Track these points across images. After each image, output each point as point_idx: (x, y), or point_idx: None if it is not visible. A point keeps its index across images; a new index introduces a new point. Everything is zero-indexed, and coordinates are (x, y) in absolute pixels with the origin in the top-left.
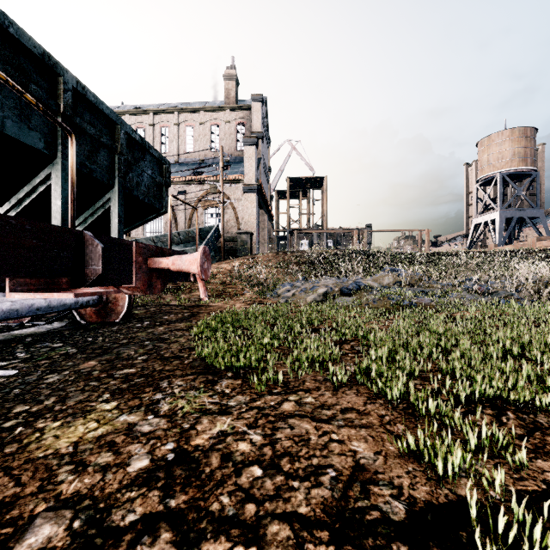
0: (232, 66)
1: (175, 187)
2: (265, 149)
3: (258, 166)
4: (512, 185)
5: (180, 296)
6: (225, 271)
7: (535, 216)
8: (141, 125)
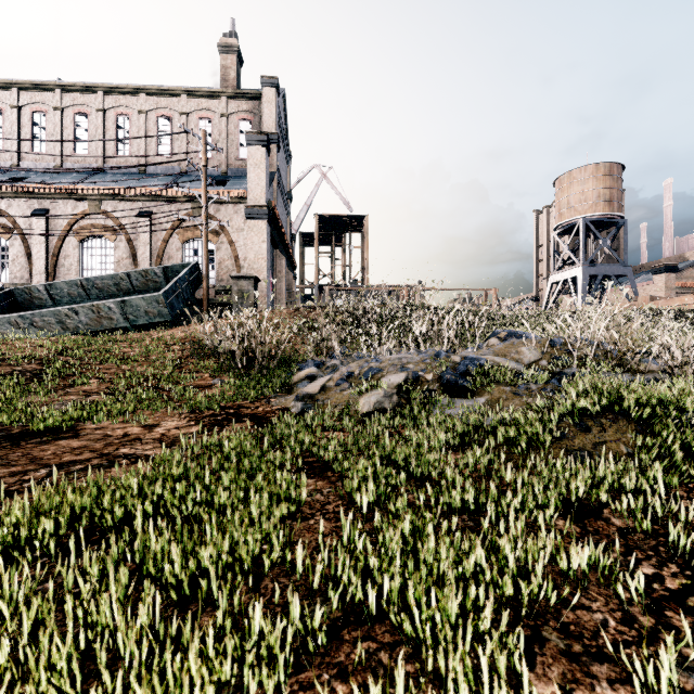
0: (232, 33)
1: (134, 205)
2: (284, 165)
3: (270, 181)
4: (597, 234)
5: (25, 398)
6: (197, 337)
7: (622, 275)
8: (83, 110)
